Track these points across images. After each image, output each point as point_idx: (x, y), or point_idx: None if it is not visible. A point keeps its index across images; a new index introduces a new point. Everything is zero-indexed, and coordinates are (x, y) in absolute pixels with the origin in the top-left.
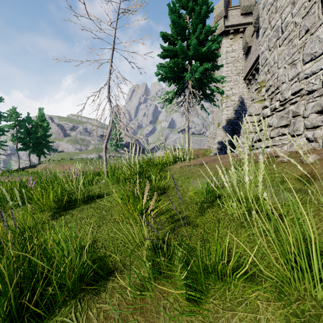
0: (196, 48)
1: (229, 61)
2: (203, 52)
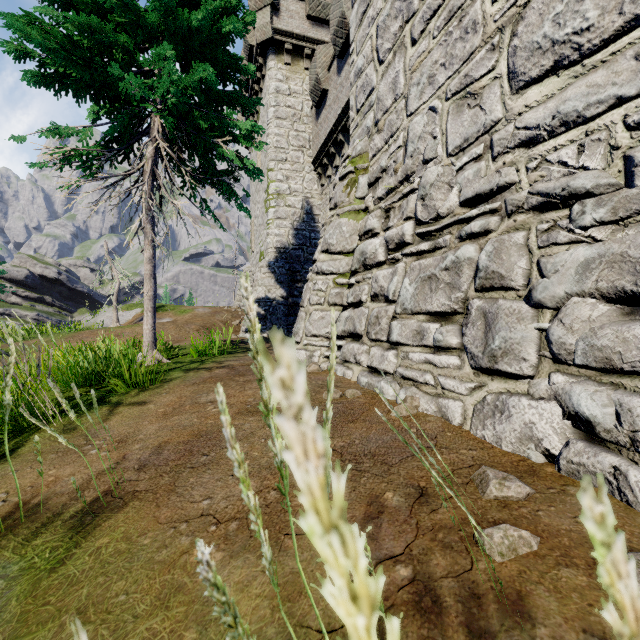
0: (166, 1)
1: (283, 114)
2: (194, 28)
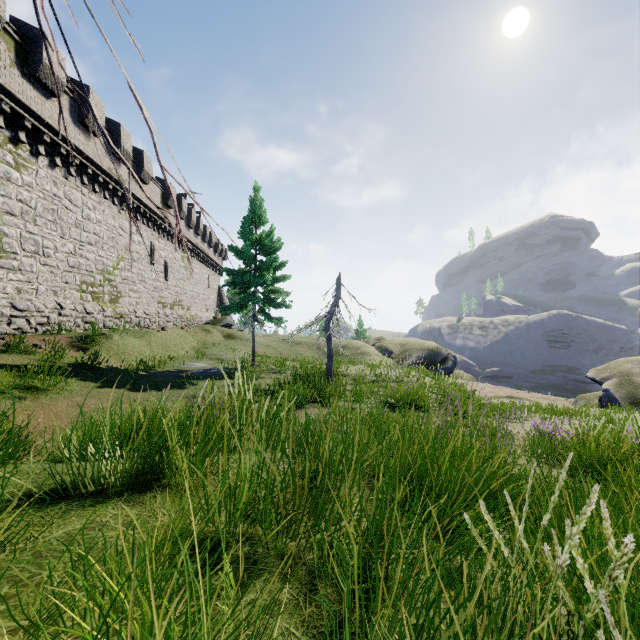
0: None
1: None
2: None
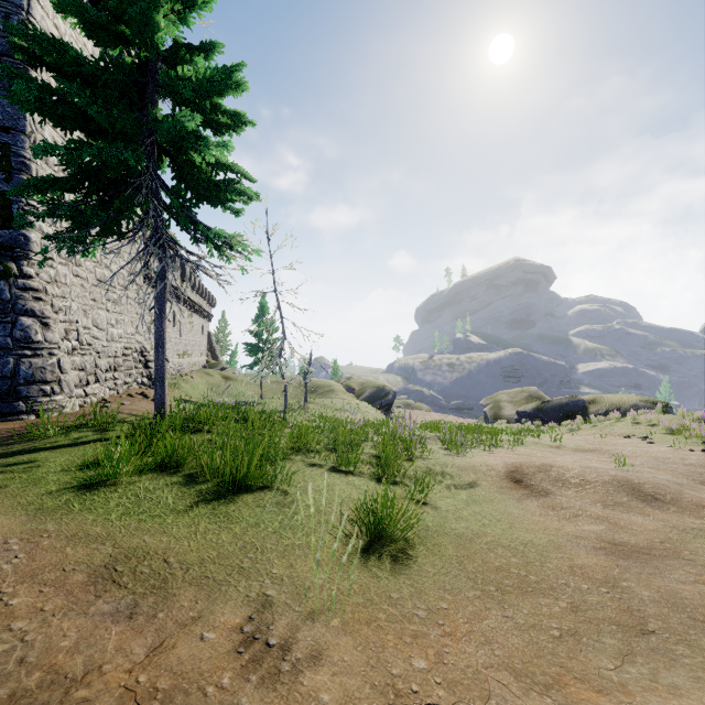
0: None
1: None
2: None
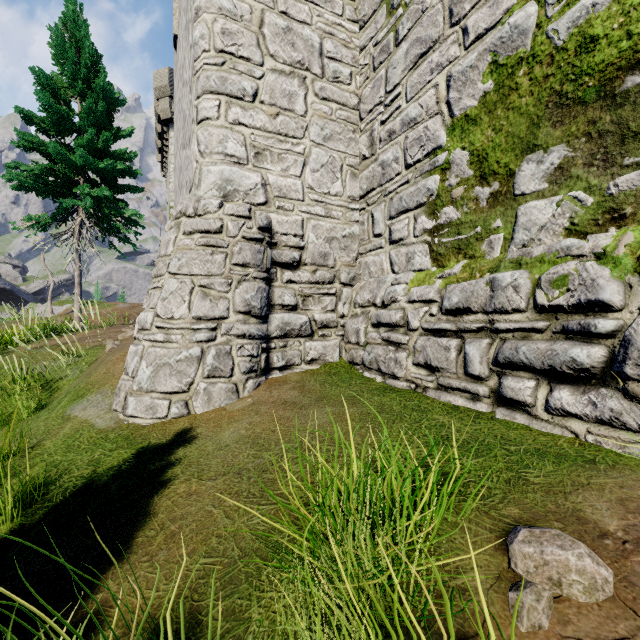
0: (86, 160)
1: None
2: (101, 167)
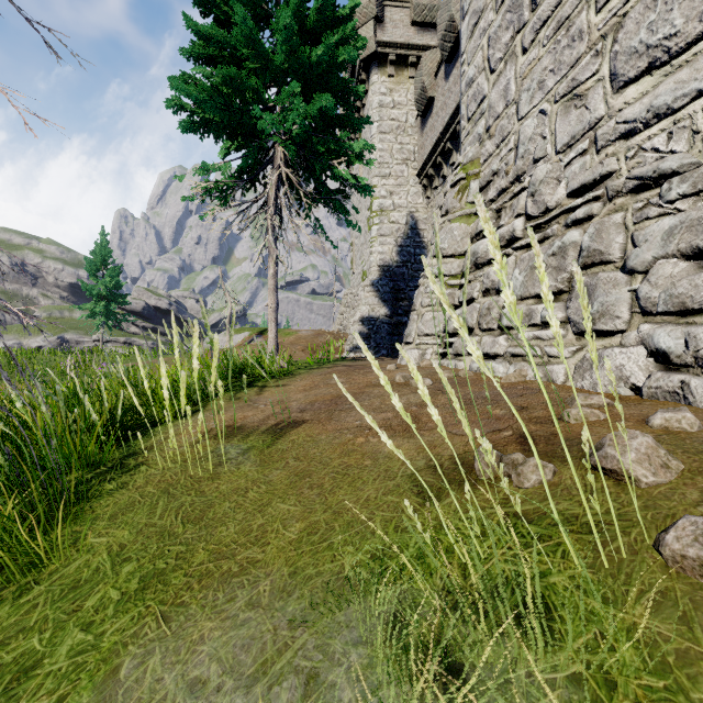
0: (292, 43)
1: (386, 128)
2: (314, 63)
